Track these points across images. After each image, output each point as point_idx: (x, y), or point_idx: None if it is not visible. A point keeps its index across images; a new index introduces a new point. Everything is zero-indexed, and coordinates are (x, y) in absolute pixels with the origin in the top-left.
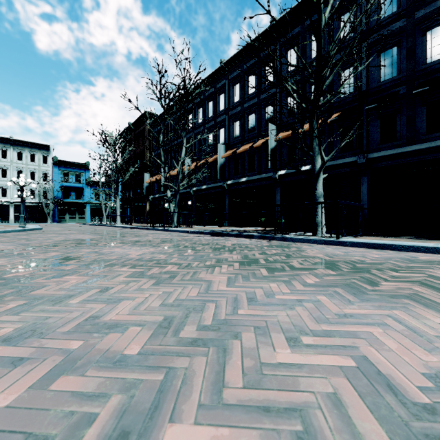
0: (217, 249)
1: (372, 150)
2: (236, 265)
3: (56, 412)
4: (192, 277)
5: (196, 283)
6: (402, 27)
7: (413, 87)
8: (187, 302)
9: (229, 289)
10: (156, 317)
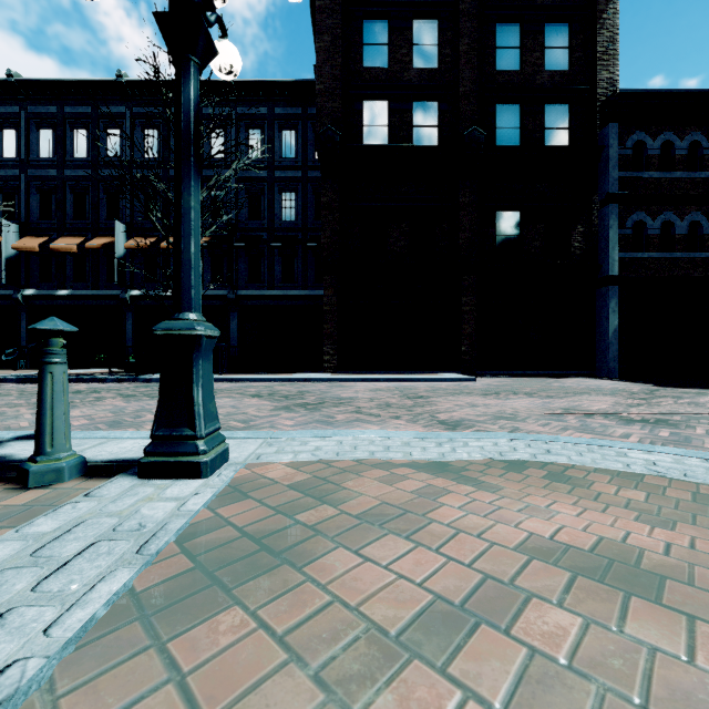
0: (76, 392)
1: (242, 286)
2: (120, 398)
3: (109, 420)
4: (93, 405)
5: (103, 406)
6: (265, 178)
7: (273, 237)
8: (112, 409)
9: (132, 404)
10: (104, 412)
